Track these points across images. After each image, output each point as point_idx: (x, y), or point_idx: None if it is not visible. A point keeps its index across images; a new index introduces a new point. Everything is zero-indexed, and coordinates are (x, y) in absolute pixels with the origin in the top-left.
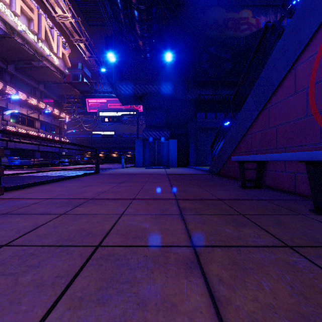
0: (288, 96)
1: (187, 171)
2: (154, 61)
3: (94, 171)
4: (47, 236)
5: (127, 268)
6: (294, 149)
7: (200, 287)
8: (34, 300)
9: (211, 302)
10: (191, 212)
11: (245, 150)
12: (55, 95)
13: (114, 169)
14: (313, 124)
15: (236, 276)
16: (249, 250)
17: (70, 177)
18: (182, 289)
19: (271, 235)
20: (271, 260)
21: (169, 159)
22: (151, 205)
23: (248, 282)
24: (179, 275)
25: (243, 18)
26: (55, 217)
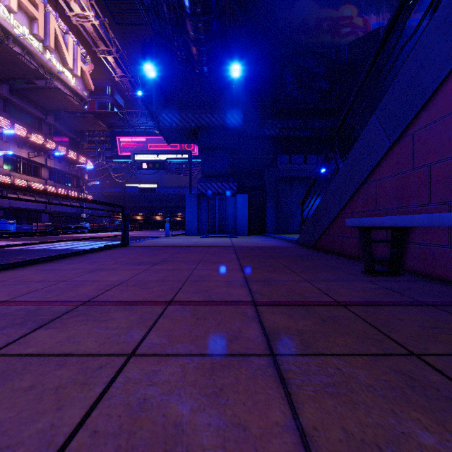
0: None
1: (264, 241)
2: (214, 78)
3: (120, 243)
4: None
5: None
6: None
7: None
8: None
9: None
10: (294, 344)
11: (364, 209)
12: (71, 131)
13: (154, 238)
14: None
15: None
16: None
17: (76, 253)
18: None
19: None
20: None
21: (236, 224)
22: (202, 321)
23: None
24: None
25: (344, 17)
26: None
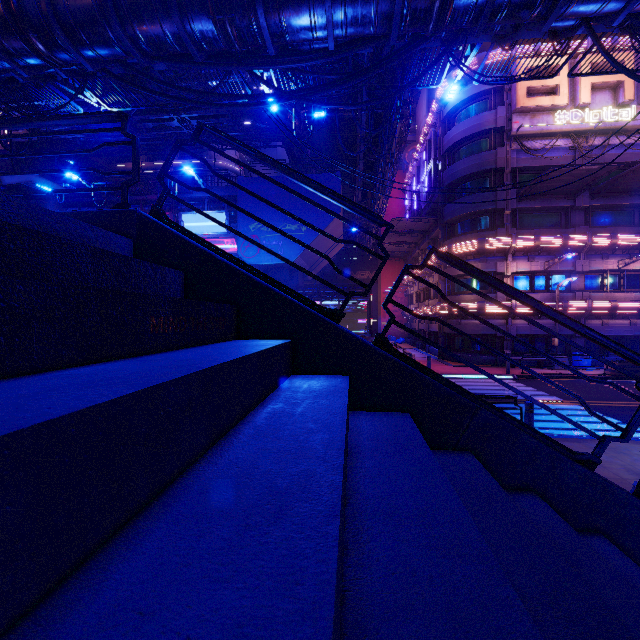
0: None
1: None
2: None
3: None
4: None
5: None
6: None
7: None
8: None
9: None
10: None
11: None
12: None
13: None
14: None
15: None
16: None
17: None
18: None
19: None
20: None
21: None
22: None
23: None
24: None
25: None
26: None
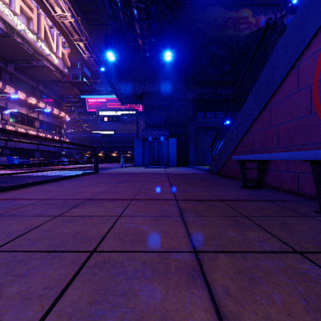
0: (290, 94)
1: (187, 170)
2: (154, 60)
3: (93, 171)
4: (39, 240)
5: (123, 278)
6: (296, 148)
7: (205, 300)
8: (18, 316)
9: (217, 320)
10: (192, 213)
11: (246, 149)
12: (55, 95)
13: (113, 168)
14: (317, 122)
15: (244, 287)
16: (255, 257)
17: (69, 177)
18: (185, 303)
19: (277, 239)
20: (280, 268)
21: (168, 159)
22: (150, 206)
23: (257, 294)
24: (181, 286)
25: (242, 17)
26: (49, 219)
